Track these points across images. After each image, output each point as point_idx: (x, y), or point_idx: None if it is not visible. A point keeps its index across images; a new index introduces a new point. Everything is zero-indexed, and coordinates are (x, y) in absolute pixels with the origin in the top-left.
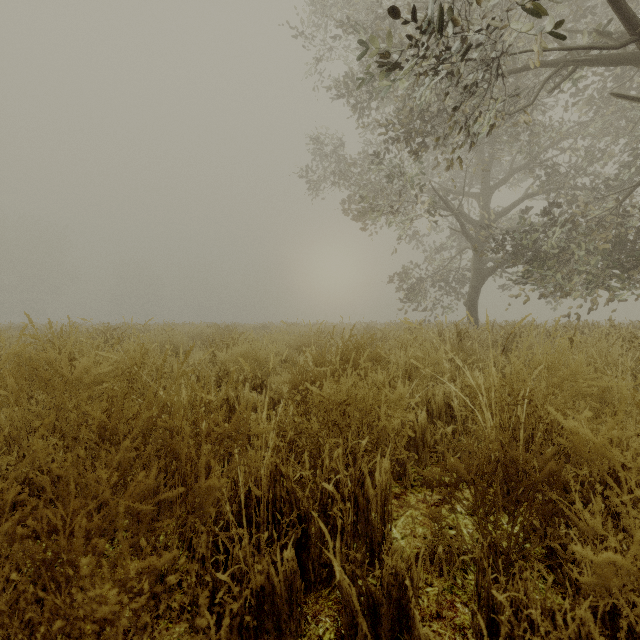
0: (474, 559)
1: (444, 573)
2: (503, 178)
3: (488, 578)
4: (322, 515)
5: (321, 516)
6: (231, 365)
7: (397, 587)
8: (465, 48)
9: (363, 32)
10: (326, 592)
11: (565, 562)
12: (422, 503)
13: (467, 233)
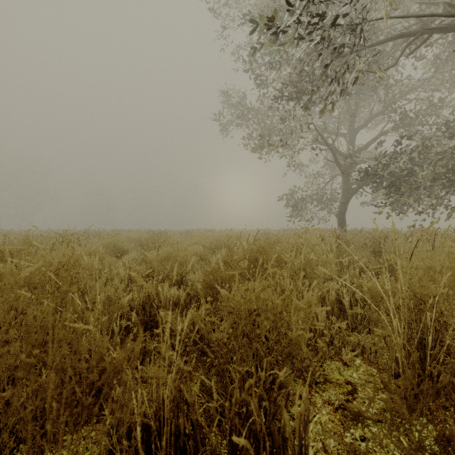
0: None
1: None
2: (365, 122)
3: None
4: (231, 454)
5: (230, 454)
6: (156, 264)
7: None
8: (348, 3)
9: None
10: None
11: None
12: (328, 405)
13: (338, 163)
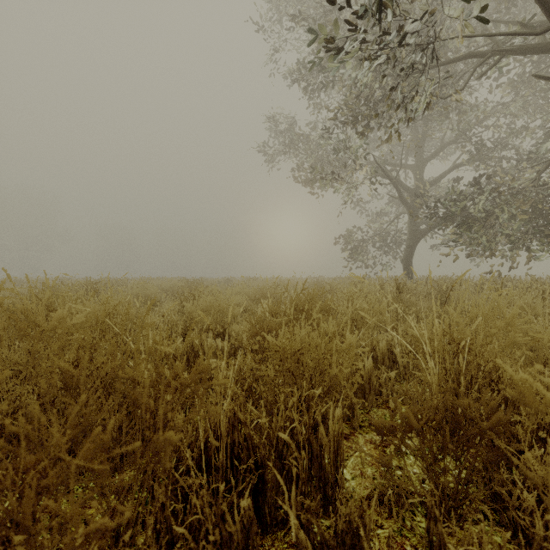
0: (422, 503)
1: (393, 515)
2: (435, 152)
3: (440, 527)
4: (278, 460)
5: (277, 461)
6: (197, 315)
7: (351, 534)
8: (405, 33)
9: (313, 24)
10: (282, 534)
11: (510, 507)
12: (370, 443)
13: (403, 199)
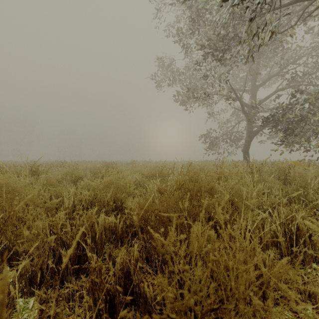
0: None
1: None
2: (264, 81)
3: None
4: None
5: None
6: (98, 192)
7: None
8: None
9: None
10: None
11: None
12: None
13: (244, 111)
